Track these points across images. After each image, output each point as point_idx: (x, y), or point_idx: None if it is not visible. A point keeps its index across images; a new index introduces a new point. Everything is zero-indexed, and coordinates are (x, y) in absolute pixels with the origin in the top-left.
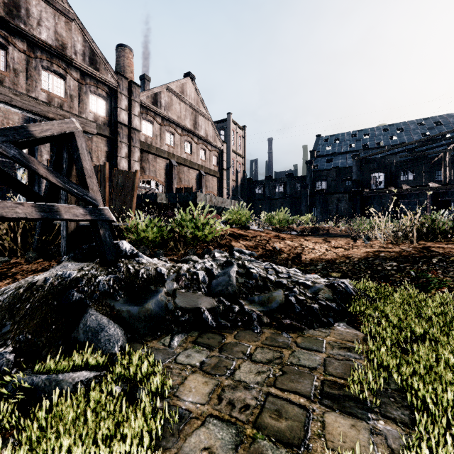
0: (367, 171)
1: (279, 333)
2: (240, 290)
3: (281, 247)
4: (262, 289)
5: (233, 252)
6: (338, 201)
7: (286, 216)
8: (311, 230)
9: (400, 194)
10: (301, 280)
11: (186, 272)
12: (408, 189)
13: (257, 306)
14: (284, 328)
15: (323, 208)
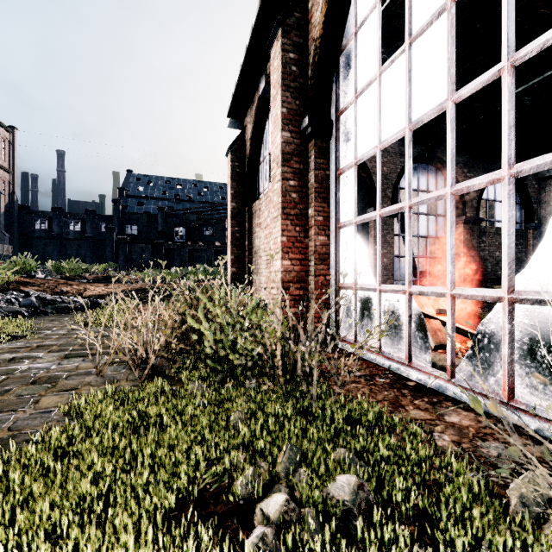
0: (172, 224)
1: (61, 314)
2: (40, 305)
3: (68, 290)
4: (52, 304)
5: (29, 291)
6: (142, 251)
7: (78, 266)
8: (104, 278)
9: (194, 248)
10: (75, 300)
11: (2, 299)
12: (200, 245)
13: (50, 309)
14: (63, 313)
15: (127, 256)
